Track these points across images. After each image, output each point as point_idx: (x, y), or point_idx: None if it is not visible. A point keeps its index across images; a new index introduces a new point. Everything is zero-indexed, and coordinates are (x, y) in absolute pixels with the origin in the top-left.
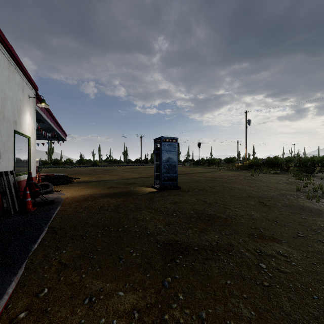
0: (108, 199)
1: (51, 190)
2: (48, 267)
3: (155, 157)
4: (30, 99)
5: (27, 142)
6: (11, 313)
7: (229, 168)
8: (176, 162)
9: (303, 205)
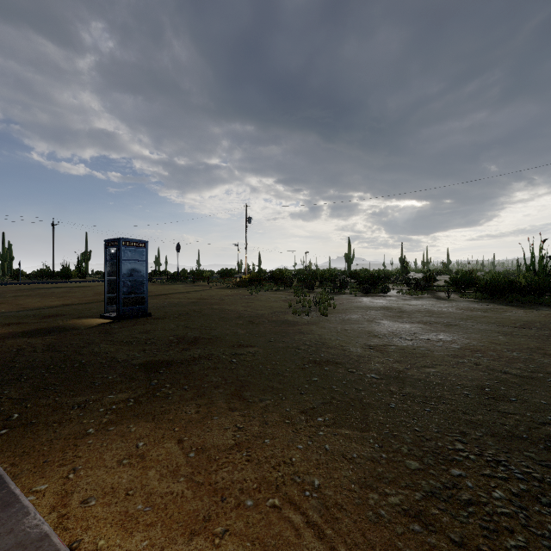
0: (23, 340)
1: None
2: None
3: (107, 269)
4: None
5: None
6: None
7: (224, 285)
8: (145, 276)
9: (287, 319)
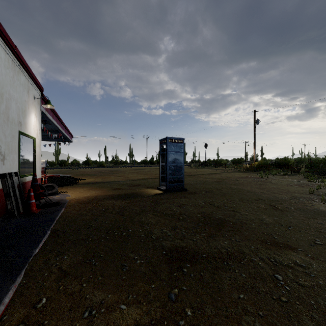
0: (112, 201)
1: (56, 191)
2: (48, 274)
3: (161, 158)
4: (35, 100)
5: (32, 143)
6: (6, 325)
7: (237, 170)
8: (183, 163)
9: (318, 209)
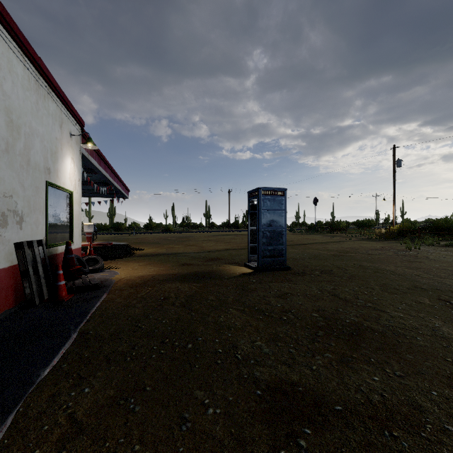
0: (177, 285)
1: (100, 267)
2: (49, 427)
3: (250, 220)
4: (73, 138)
5: (68, 199)
6: None
7: (365, 237)
8: (284, 227)
9: None
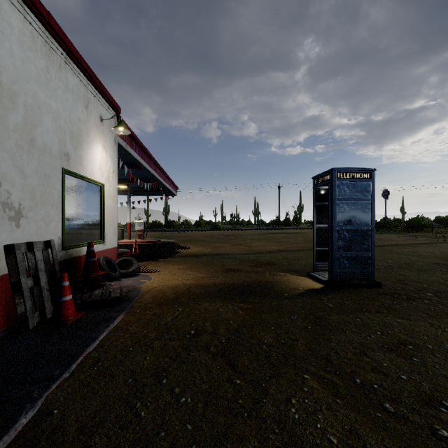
0: (216, 305)
1: (134, 271)
2: None
3: (316, 215)
4: (105, 124)
5: (99, 192)
6: None
7: None
8: (370, 224)
9: None
